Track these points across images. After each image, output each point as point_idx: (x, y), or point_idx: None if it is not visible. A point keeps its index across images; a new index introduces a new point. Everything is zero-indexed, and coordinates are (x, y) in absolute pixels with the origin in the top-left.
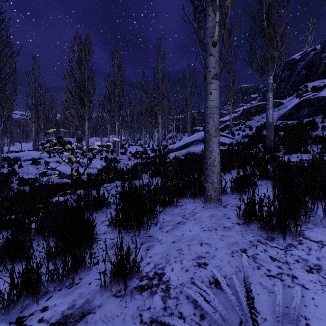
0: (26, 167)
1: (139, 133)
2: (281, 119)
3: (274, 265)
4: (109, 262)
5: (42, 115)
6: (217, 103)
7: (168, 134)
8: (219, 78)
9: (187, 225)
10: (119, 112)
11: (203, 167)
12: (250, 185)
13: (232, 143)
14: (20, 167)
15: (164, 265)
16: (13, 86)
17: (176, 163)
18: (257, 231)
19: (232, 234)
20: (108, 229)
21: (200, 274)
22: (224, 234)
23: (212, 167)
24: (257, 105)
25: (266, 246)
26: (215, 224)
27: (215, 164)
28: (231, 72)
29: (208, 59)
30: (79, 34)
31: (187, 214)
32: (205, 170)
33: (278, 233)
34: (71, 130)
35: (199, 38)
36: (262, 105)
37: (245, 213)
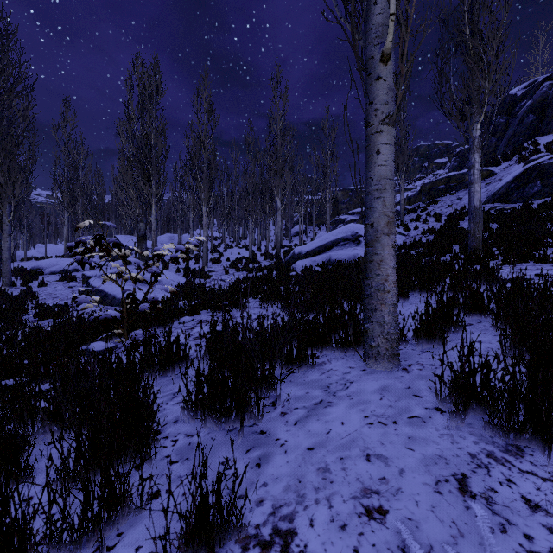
0: (52, 285)
1: (244, 226)
2: (493, 201)
3: (538, 523)
4: (176, 513)
5: (79, 197)
6: (390, 171)
7: (293, 228)
8: (395, 124)
9: (336, 409)
10: (209, 191)
11: (357, 288)
12: (451, 324)
13: (405, 243)
14: (41, 285)
15: (294, 509)
16: (30, 148)
17: (308, 280)
18: (482, 430)
19: (429, 434)
20: (182, 414)
21: (373, 540)
22: (413, 433)
23: (380, 293)
24: (448, 177)
25: (508, 470)
26: (391, 410)
27: (387, 287)
28: (402, 120)
29: (373, 87)
30: (141, 59)
31: (333, 384)
32: (367, 298)
33: (530, 439)
34: (128, 221)
35: (356, 47)
36: (456, 177)
37: (454, 389)
